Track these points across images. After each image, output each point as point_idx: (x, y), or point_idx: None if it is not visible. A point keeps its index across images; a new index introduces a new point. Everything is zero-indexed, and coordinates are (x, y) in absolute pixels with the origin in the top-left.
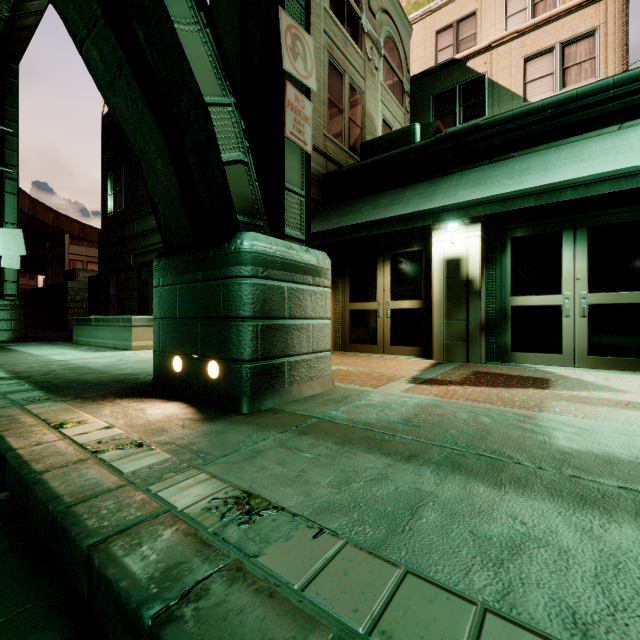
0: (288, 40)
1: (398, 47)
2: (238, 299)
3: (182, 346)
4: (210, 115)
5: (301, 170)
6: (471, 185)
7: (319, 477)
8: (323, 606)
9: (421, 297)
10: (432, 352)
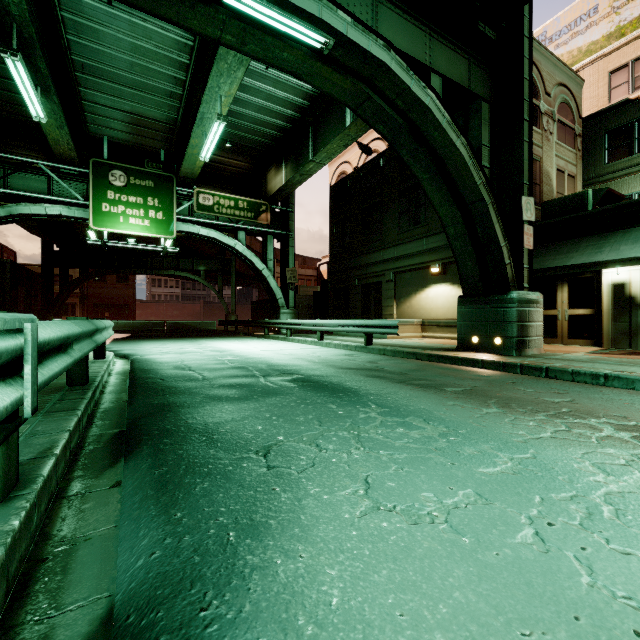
0: (524, 207)
1: (570, 104)
2: (512, 315)
3: (478, 333)
4: (503, 253)
5: (527, 257)
6: (630, 242)
7: (562, 362)
8: (575, 367)
9: (593, 307)
10: (602, 342)
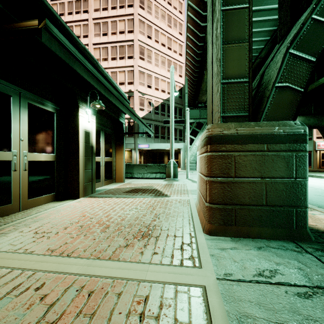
0: None
1: None
2: None
3: None
4: None
5: None
6: None
7: None
8: None
9: (54, 152)
10: (79, 193)
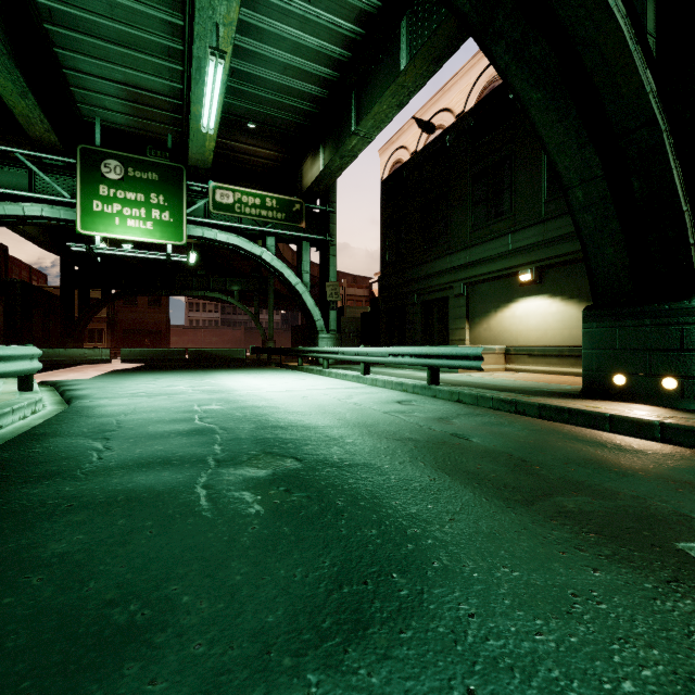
0: None
1: None
2: None
3: (625, 368)
4: (686, 223)
5: None
6: None
7: None
8: None
9: None
10: None
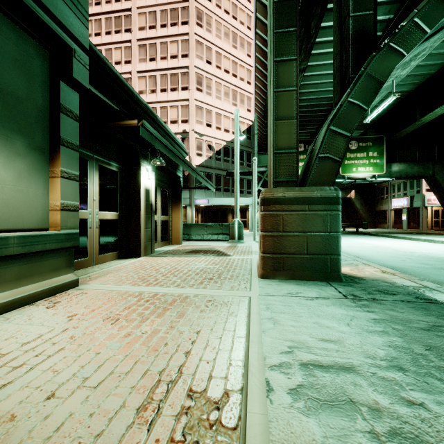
0: None
1: None
2: None
3: None
4: None
5: None
6: None
7: None
8: None
9: (118, 210)
10: (141, 251)
